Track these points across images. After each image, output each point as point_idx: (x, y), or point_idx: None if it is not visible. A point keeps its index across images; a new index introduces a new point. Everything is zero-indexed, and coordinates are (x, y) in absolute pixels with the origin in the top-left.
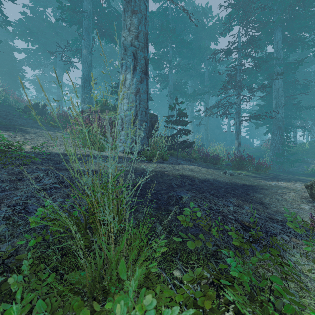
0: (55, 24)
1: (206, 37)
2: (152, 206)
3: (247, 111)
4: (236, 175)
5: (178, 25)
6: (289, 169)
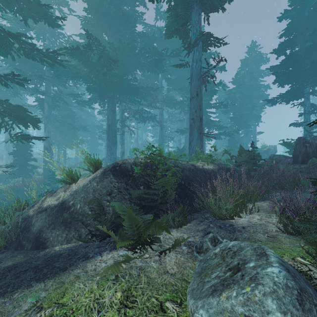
0: None
1: None
2: None
3: None
4: None
5: None
6: None
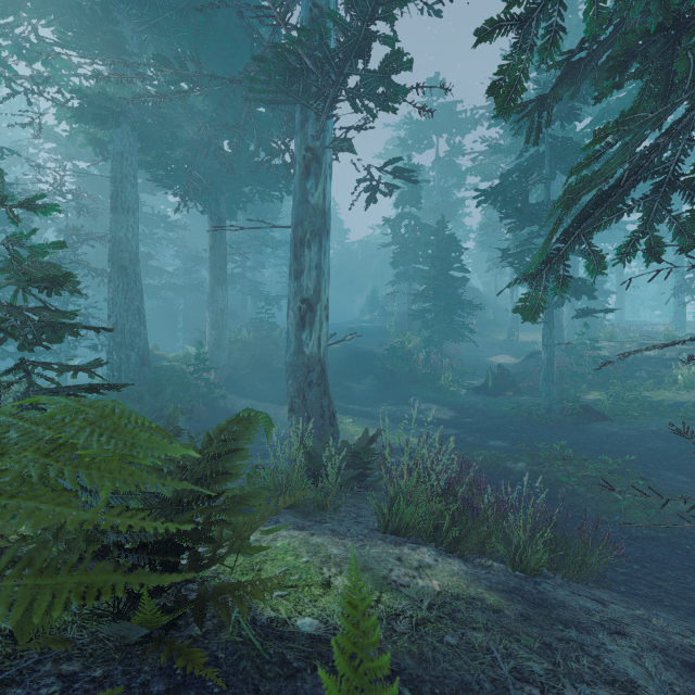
0: None
1: None
2: None
3: None
4: None
5: None
6: None
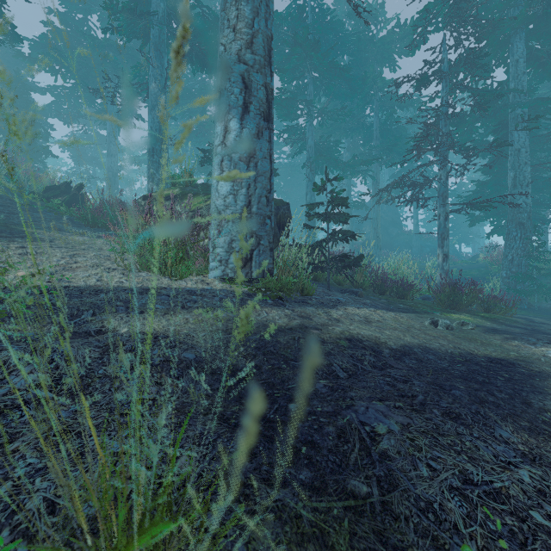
0: (102, 41)
1: (376, 57)
2: (299, 477)
3: (450, 194)
4: (457, 327)
5: (324, 38)
6: (540, 303)
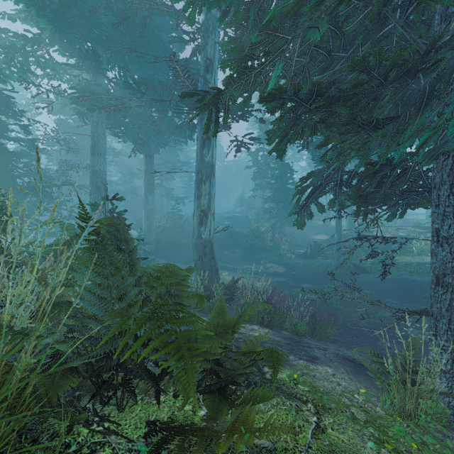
0: None
1: None
2: None
3: None
4: None
5: None
6: None
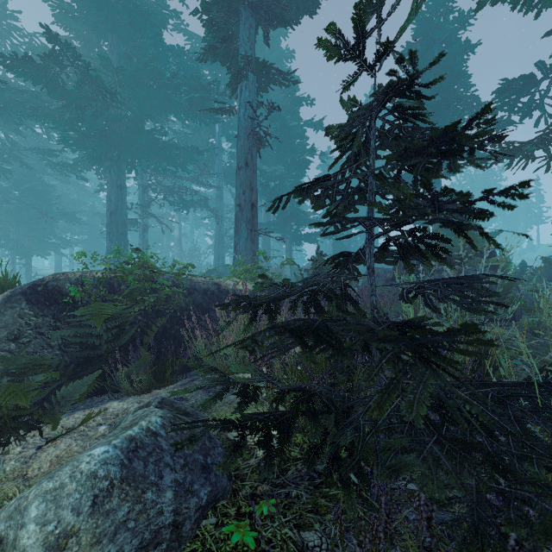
0: None
1: None
2: None
3: None
4: None
5: None
6: None
